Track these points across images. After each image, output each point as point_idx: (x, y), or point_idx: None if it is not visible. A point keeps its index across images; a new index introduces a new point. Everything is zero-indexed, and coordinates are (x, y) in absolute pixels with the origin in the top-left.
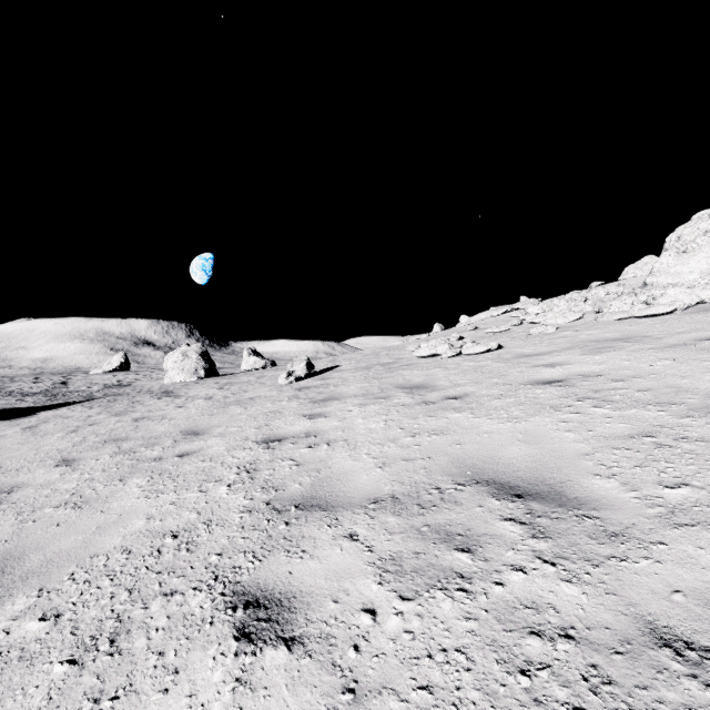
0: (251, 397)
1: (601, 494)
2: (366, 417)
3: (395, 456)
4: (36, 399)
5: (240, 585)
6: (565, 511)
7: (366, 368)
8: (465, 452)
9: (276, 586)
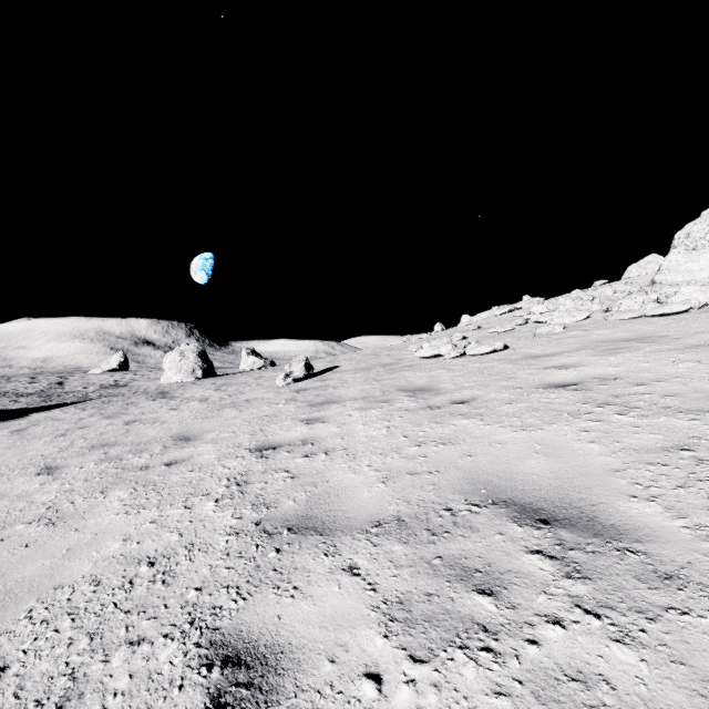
0: (247, 399)
1: (643, 521)
2: (367, 423)
3: (399, 469)
4: (29, 400)
5: (219, 632)
6: (602, 543)
7: (367, 369)
8: (477, 465)
9: (262, 635)
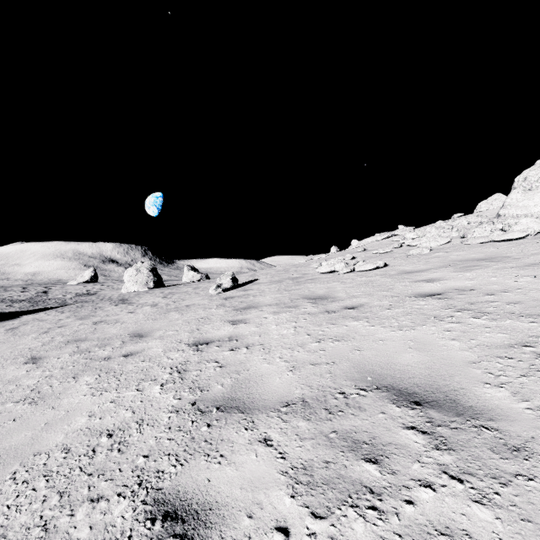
0: (187, 305)
1: (495, 403)
2: (279, 324)
3: (304, 360)
4: (21, 305)
5: (161, 492)
6: (463, 421)
7: (279, 282)
8: (364, 357)
9: (194, 495)
